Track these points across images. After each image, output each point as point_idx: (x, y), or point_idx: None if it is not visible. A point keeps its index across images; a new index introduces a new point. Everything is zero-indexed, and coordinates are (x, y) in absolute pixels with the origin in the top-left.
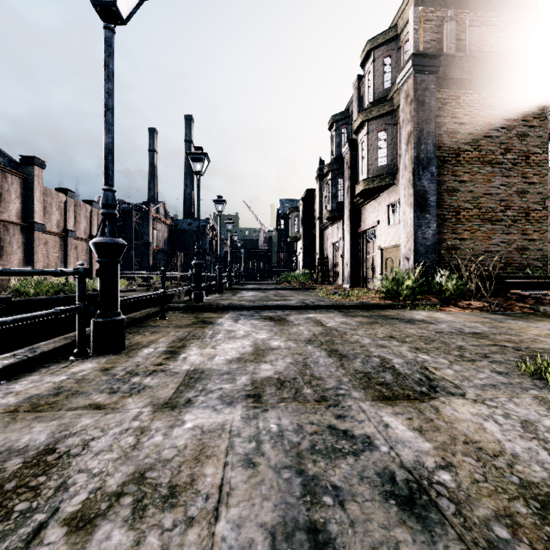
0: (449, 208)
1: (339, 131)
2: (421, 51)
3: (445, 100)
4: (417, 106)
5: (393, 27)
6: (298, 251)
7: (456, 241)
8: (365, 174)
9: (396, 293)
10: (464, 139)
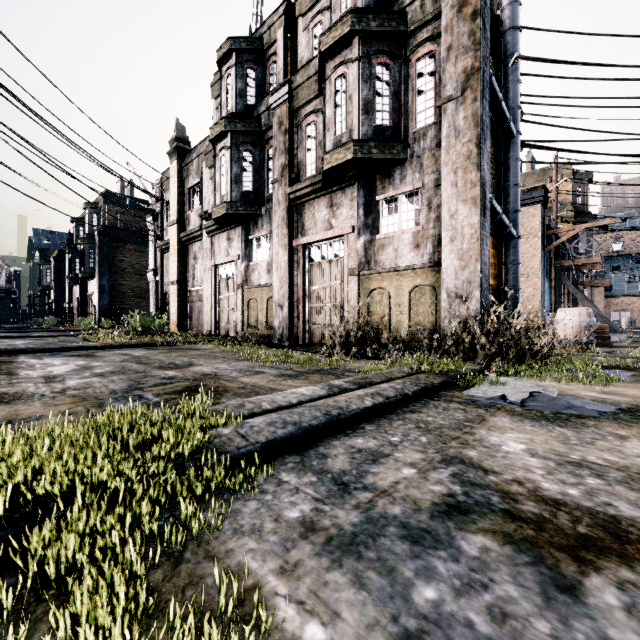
0: (120, 292)
1: (78, 228)
2: (105, 225)
3: (118, 247)
4: (100, 250)
5: (97, 203)
6: (52, 298)
7: (123, 305)
8: (84, 269)
9: (82, 326)
10: (127, 264)
